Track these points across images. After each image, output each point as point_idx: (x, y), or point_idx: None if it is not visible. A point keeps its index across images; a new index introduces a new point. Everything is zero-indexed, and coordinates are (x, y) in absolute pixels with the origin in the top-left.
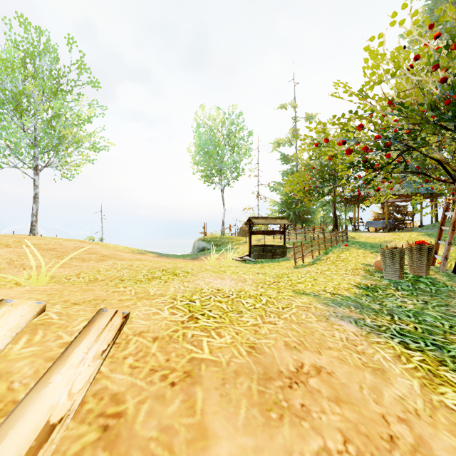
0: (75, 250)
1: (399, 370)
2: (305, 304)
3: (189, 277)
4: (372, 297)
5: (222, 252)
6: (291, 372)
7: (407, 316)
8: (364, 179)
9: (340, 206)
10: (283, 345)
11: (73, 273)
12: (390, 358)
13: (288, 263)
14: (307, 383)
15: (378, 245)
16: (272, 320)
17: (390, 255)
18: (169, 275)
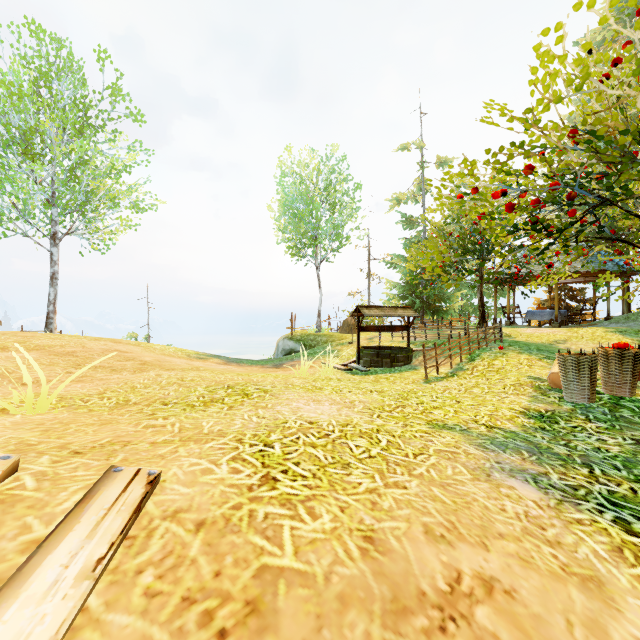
0: (103, 354)
1: (627, 581)
2: (449, 447)
3: (267, 399)
4: (551, 432)
5: (318, 357)
6: (440, 593)
7: (615, 468)
8: (529, 249)
9: (487, 290)
10: (421, 533)
11: (94, 392)
12: (606, 553)
13: (416, 375)
14: (472, 619)
15: (548, 347)
16: (399, 481)
17: (575, 365)
18: (236, 396)
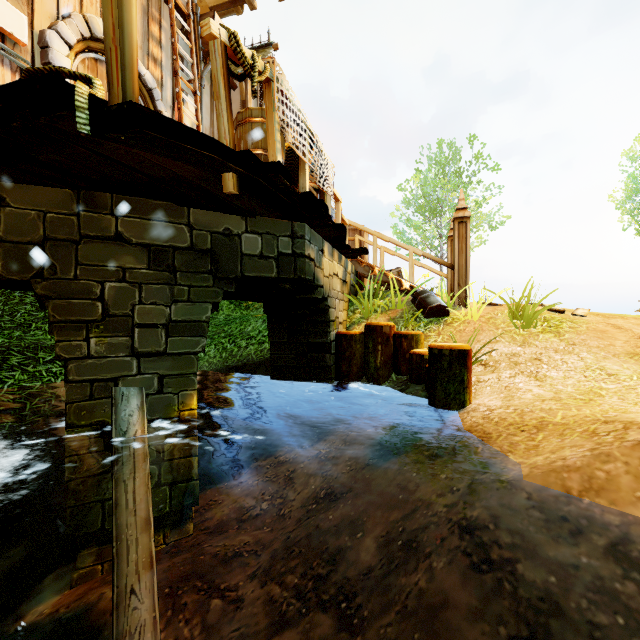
0: None
1: None
2: None
3: None
4: None
5: None
6: None
7: None
8: None
9: None
10: None
11: None
12: None
13: None
14: None
15: None
16: None
17: None
18: None
